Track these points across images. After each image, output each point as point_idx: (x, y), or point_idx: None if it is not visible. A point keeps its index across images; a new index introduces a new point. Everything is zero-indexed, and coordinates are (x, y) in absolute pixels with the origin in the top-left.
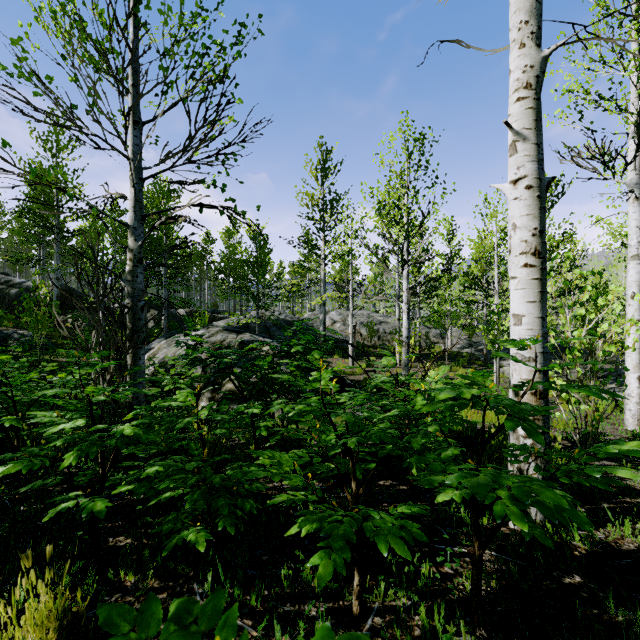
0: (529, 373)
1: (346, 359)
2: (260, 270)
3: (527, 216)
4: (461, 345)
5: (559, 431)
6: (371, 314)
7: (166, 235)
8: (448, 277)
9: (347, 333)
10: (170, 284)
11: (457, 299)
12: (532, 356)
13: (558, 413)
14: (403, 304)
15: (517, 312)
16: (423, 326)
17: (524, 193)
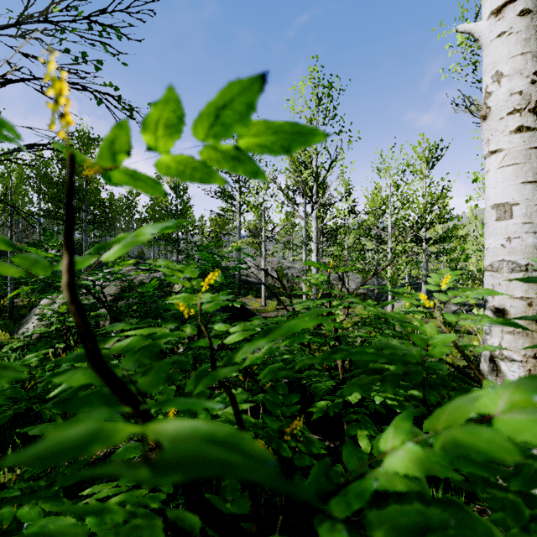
0: (525, 288)
1: (259, 299)
2: (179, 217)
3: (522, 56)
4: (356, 286)
5: (461, 359)
6: (281, 261)
7: (86, 181)
8: (345, 229)
9: (260, 277)
10: (92, 230)
11: (353, 247)
12: (530, 263)
13: (476, 343)
14: (312, 243)
15: (504, 200)
16: (324, 271)
17: (517, 23)
